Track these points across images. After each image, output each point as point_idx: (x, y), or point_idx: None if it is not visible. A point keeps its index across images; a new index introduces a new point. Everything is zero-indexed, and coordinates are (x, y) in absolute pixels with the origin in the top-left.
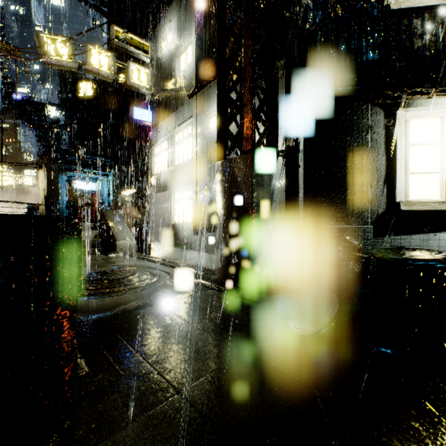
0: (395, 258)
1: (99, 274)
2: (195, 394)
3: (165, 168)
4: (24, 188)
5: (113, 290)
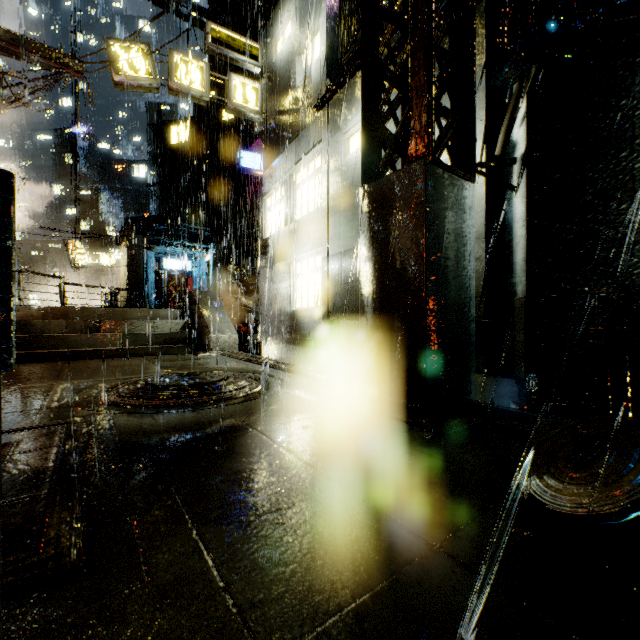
0: None
1: (172, 377)
2: None
3: (282, 228)
4: (106, 272)
5: (187, 402)
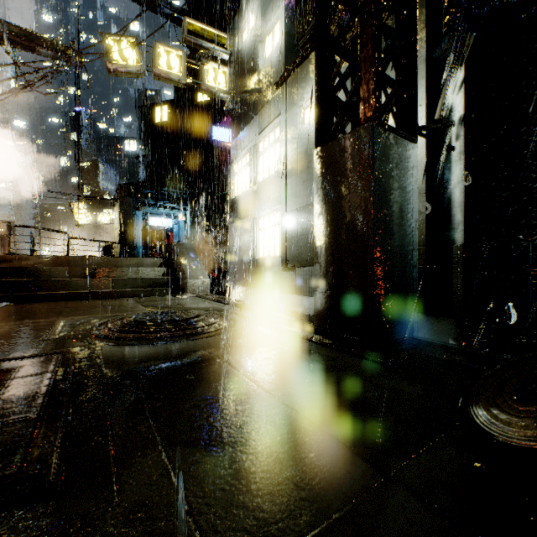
0: None
1: (153, 315)
2: None
3: (247, 189)
4: (103, 229)
5: (165, 336)
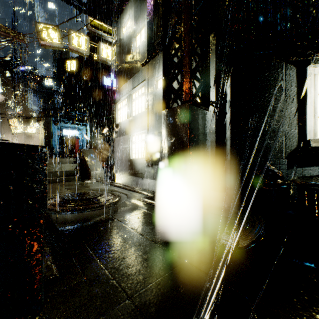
0: (317, 184)
1: (75, 195)
2: (143, 300)
3: (125, 119)
4: (30, 135)
5: (84, 207)
